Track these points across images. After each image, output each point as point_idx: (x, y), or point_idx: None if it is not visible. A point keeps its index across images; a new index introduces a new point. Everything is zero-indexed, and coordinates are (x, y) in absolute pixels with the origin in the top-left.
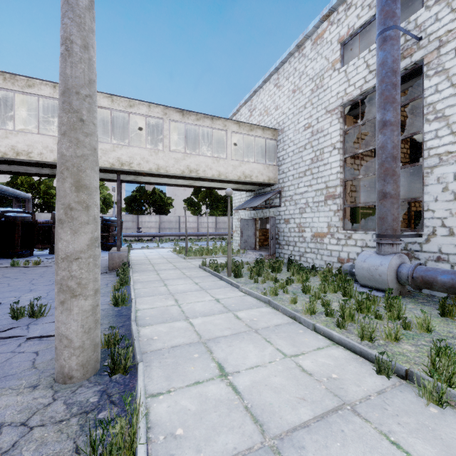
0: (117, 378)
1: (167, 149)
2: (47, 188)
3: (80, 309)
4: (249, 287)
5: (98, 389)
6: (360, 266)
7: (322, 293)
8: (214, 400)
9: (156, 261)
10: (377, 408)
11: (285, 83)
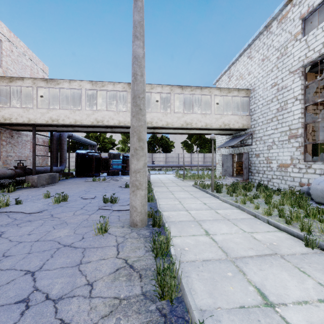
0: (156, 229)
1: (172, 112)
2: (103, 138)
3: (140, 195)
4: (226, 198)
5: (148, 231)
6: (314, 187)
7: (281, 205)
8: (203, 242)
9: (165, 181)
10: (297, 259)
11: (256, 55)
